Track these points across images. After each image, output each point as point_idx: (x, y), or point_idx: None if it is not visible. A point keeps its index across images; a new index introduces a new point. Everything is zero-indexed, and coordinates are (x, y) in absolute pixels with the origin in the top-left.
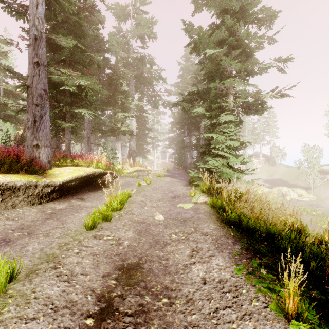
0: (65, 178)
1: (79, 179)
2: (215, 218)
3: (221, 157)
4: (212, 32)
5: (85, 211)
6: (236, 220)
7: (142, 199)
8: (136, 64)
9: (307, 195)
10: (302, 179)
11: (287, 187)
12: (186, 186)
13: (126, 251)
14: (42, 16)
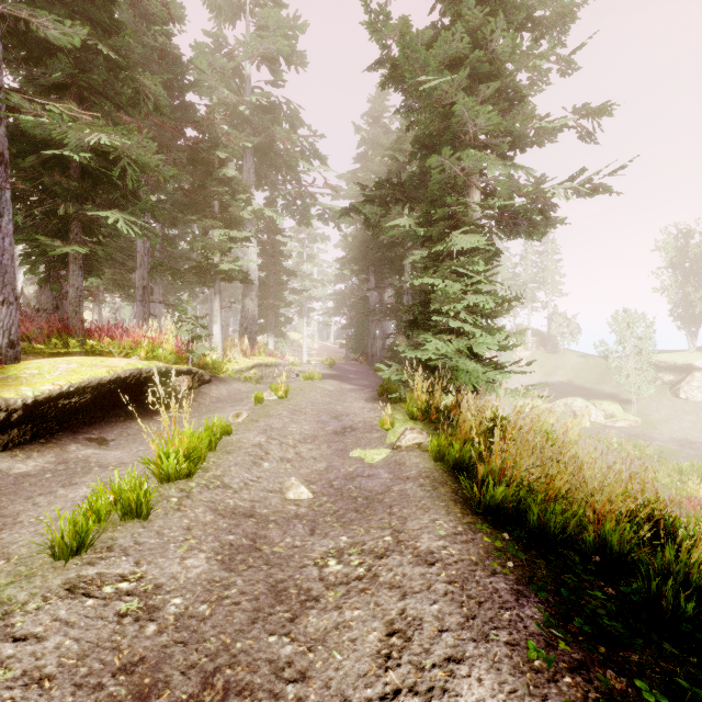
0: (45, 387)
1: (93, 390)
2: (448, 493)
3: (454, 333)
4: (433, 41)
5: (92, 480)
6: (507, 505)
7: (259, 440)
8: (258, 119)
9: (623, 415)
10: (611, 382)
11: (583, 400)
12: (373, 403)
13: (164, 644)
14: None
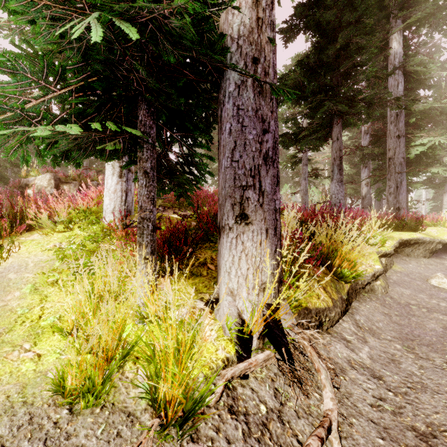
0: (444, 237)
1: None
2: None
3: None
4: None
5: None
6: None
7: None
8: None
9: None
10: None
11: None
12: None
13: None
14: (401, 93)
